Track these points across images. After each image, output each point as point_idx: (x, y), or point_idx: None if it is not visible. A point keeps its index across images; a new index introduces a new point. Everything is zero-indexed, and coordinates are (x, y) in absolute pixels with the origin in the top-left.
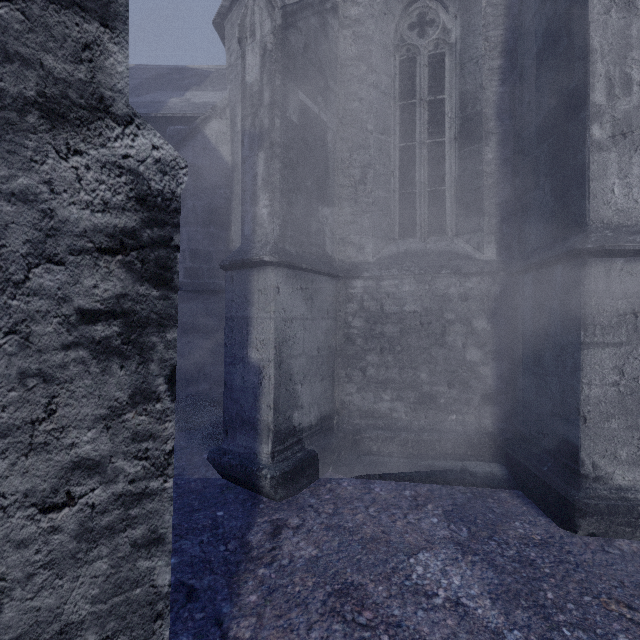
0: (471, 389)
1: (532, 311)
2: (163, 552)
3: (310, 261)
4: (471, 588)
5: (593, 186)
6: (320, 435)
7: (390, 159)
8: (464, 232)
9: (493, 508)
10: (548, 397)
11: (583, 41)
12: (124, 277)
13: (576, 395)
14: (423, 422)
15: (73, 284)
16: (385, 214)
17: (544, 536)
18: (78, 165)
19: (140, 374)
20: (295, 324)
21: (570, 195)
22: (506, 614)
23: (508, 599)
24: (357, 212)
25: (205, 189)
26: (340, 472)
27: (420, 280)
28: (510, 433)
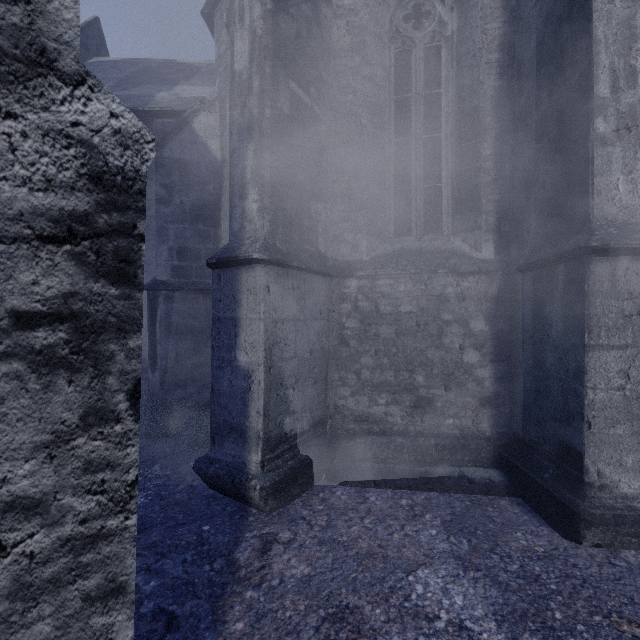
0: (468, 392)
1: (532, 312)
2: (124, 604)
3: (302, 259)
4: (475, 609)
5: (597, 182)
6: (313, 441)
7: (385, 154)
8: (461, 230)
9: (493, 517)
10: (549, 401)
11: (586, 31)
12: (73, 272)
13: (580, 400)
14: (419, 426)
15: (4, 280)
16: (380, 211)
17: (548, 548)
18: (11, 131)
19: (94, 390)
20: (286, 325)
21: (572, 191)
22: (513, 639)
23: (514, 621)
24: (351, 209)
25: (193, 185)
26: (333, 480)
27: (416, 279)
28: (508, 437)
